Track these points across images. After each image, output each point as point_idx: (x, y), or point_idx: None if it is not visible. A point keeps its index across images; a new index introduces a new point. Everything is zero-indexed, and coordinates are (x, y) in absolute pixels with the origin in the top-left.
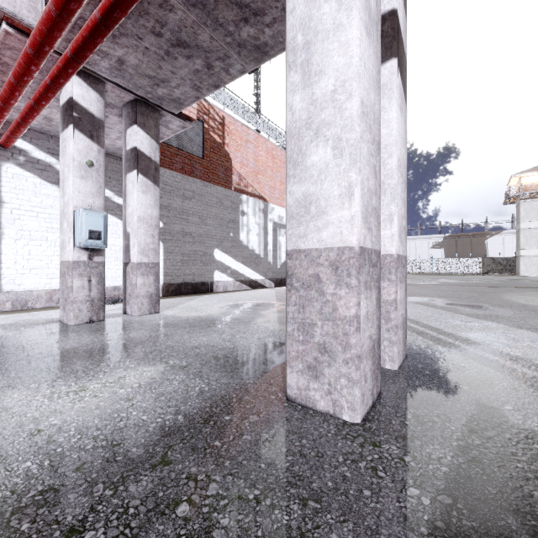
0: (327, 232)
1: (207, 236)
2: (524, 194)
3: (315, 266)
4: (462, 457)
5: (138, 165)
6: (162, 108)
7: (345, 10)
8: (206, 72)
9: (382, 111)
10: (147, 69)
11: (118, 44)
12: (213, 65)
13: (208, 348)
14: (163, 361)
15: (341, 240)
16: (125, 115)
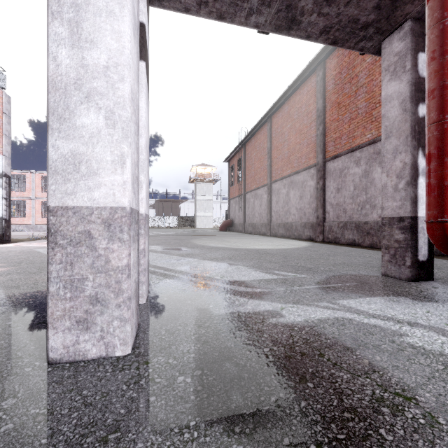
0: (99, 192)
1: None
2: (198, 178)
3: (86, 224)
4: (199, 344)
5: None
6: None
7: (117, 3)
8: None
9: None
10: None
11: None
12: None
13: None
14: None
15: (114, 201)
16: None
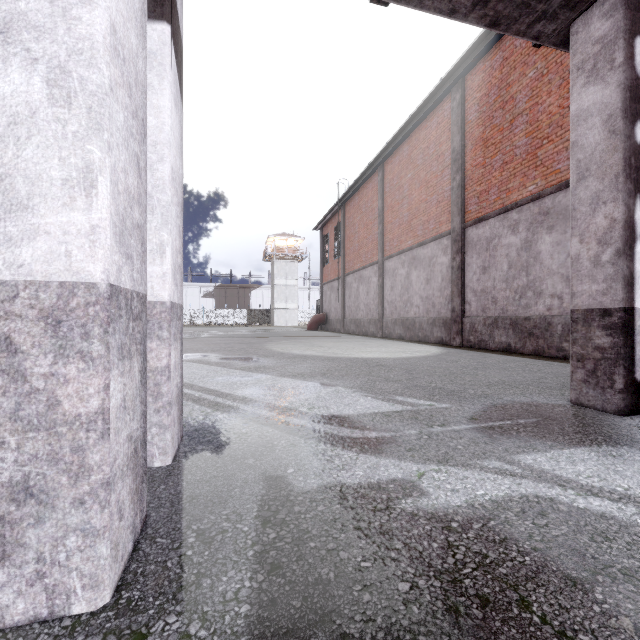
0: (33, 249)
1: None
2: (277, 254)
3: (1, 319)
4: (262, 571)
5: None
6: None
7: None
8: None
9: (148, 89)
10: None
11: None
12: None
13: None
14: None
15: (69, 269)
16: None
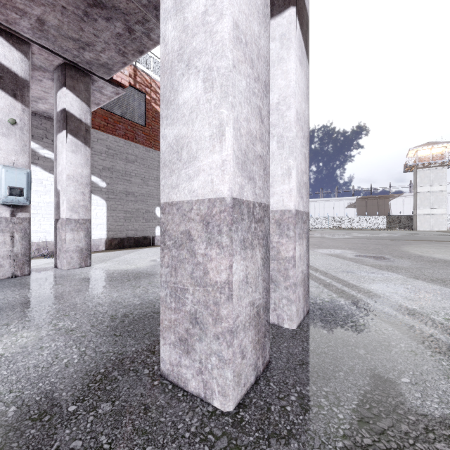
0: (198, 181)
1: (149, 196)
2: (419, 164)
3: (187, 222)
4: None
5: (67, 125)
6: (93, 74)
7: None
8: (128, 36)
9: (280, 62)
10: (69, 31)
11: (33, 1)
12: (133, 28)
13: (112, 305)
14: (53, 322)
15: (212, 190)
16: (56, 78)
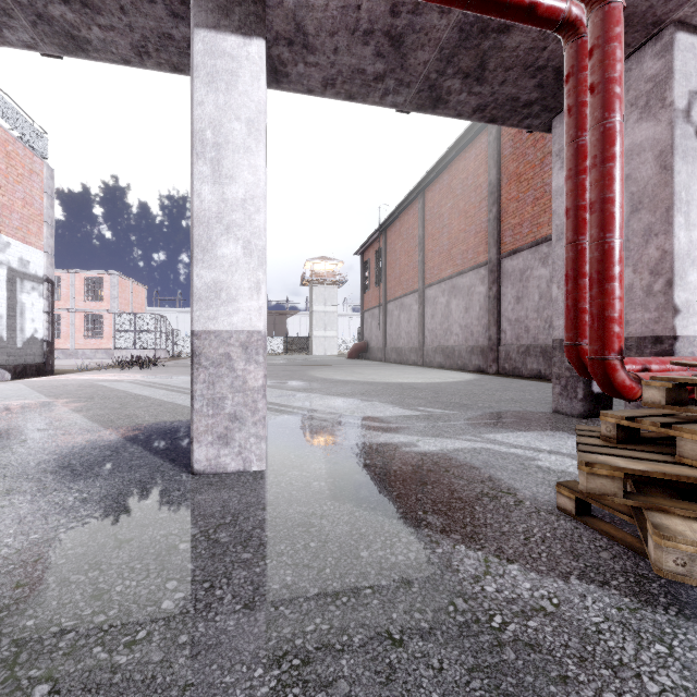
0: (238, 317)
1: None
2: (315, 279)
3: (226, 346)
4: (330, 464)
5: None
6: None
7: (254, 139)
8: None
9: None
10: None
11: None
12: None
13: (13, 467)
14: None
15: (251, 325)
16: None
